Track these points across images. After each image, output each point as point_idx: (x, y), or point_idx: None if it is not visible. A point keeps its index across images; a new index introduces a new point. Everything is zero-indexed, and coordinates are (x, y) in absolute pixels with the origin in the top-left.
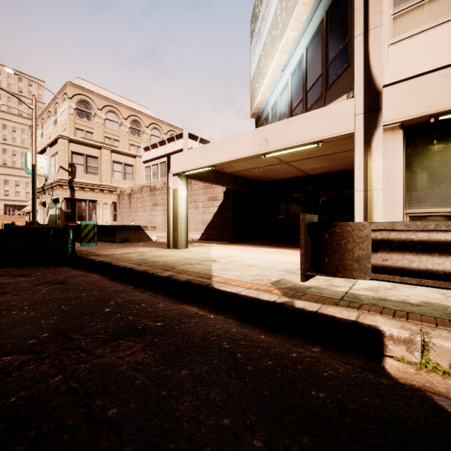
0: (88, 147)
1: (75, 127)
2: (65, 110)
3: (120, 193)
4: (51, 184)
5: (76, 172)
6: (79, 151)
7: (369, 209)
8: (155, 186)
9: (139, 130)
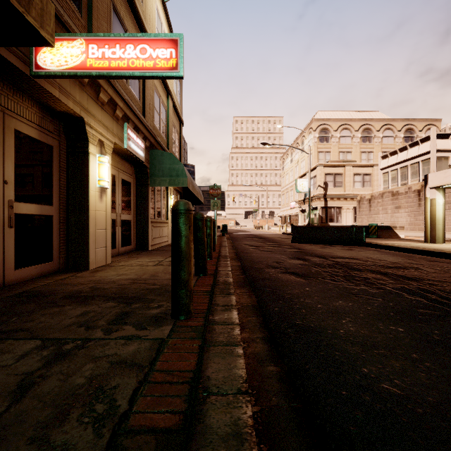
0: (335, 168)
1: (318, 151)
2: (311, 140)
3: (360, 199)
4: (311, 198)
5: (327, 187)
6: (330, 172)
7: None
8: (397, 191)
9: (370, 136)
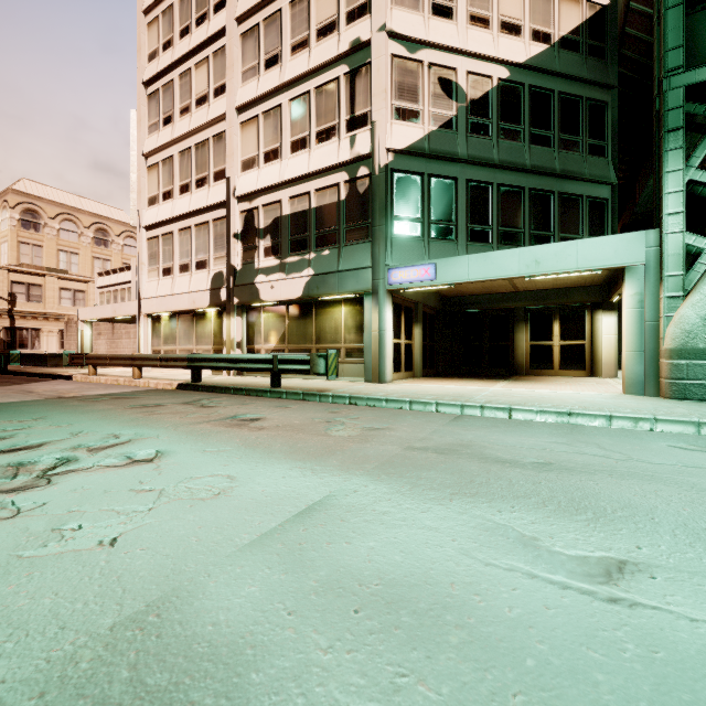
0: (31, 276)
1: (19, 240)
2: (6, 220)
3: (68, 321)
4: None
5: (17, 301)
6: (21, 280)
7: (139, 347)
8: None
9: (107, 240)
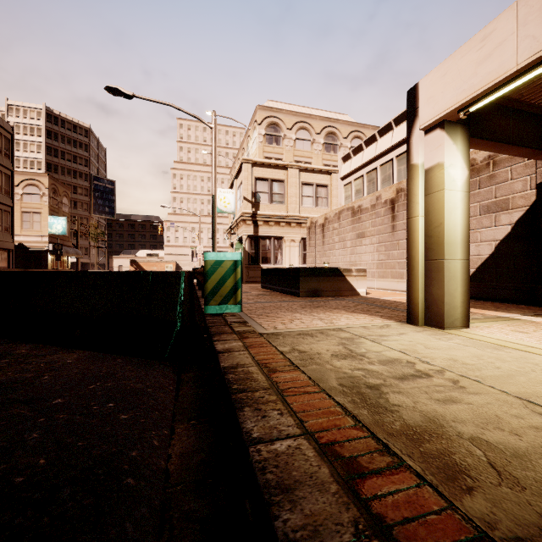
0: (273, 169)
1: (264, 156)
2: (255, 139)
3: (311, 225)
4: (236, 221)
5: (260, 202)
6: (263, 175)
7: None
8: (360, 206)
9: (335, 144)
